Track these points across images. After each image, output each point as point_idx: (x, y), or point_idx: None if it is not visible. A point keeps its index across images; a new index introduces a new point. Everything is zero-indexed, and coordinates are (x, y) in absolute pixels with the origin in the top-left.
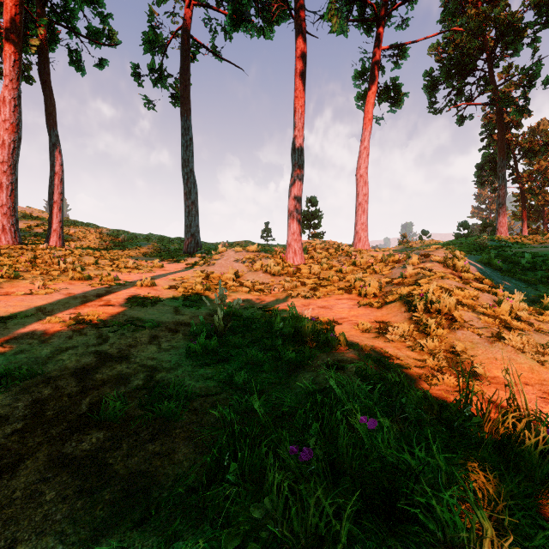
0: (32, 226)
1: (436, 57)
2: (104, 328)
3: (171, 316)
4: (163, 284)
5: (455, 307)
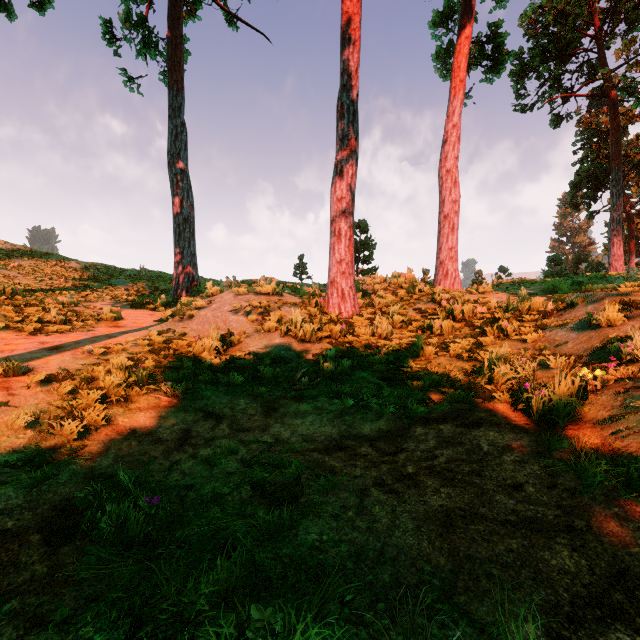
0: None
1: (529, 31)
2: None
3: None
4: (52, 366)
5: None
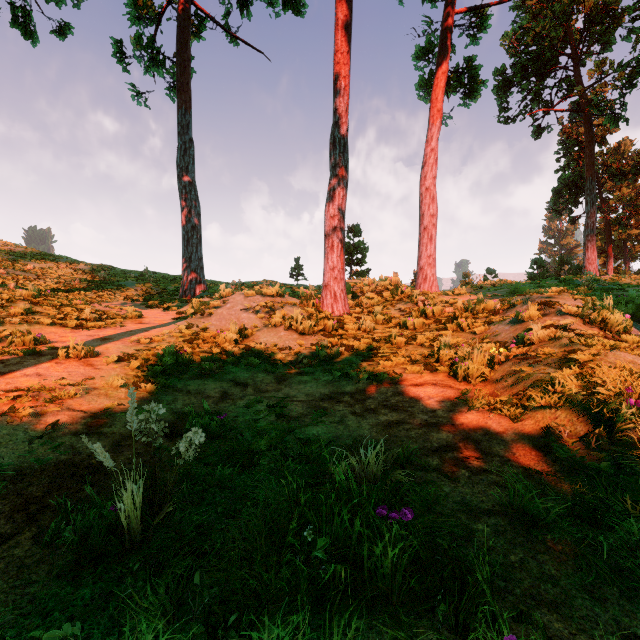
0: None
1: (510, 50)
2: None
3: (70, 442)
4: (113, 351)
5: None
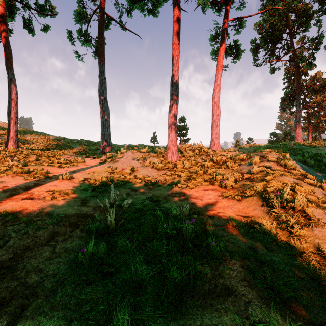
0: (1, 134)
1: (258, 31)
2: (11, 227)
3: (78, 208)
4: (80, 177)
5: (306, 205)
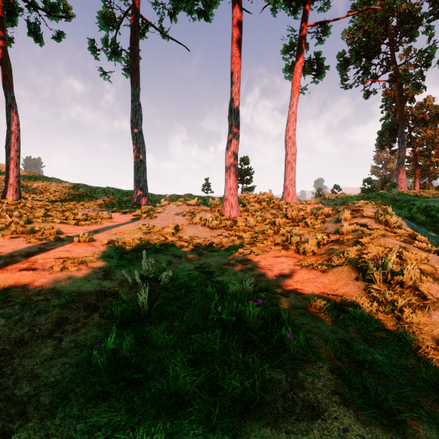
0: None
1: (348, 41)
2: None
3: (98, 282)
4: (103, 238)
5: (419, 279)
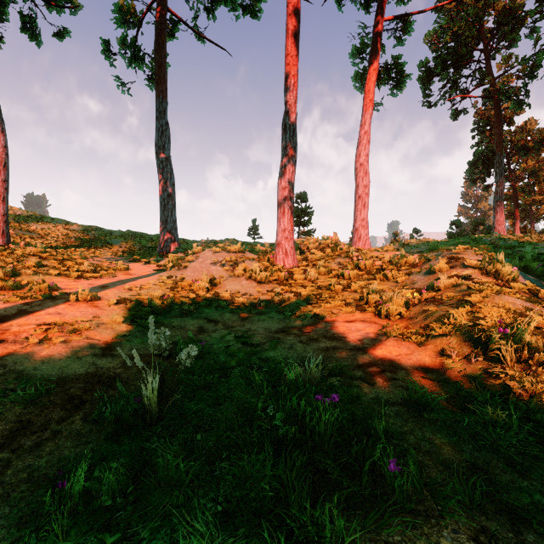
0: None
1: (432, 46)
2: None
3: (92, 360)
4: (111, 296)
5: None
